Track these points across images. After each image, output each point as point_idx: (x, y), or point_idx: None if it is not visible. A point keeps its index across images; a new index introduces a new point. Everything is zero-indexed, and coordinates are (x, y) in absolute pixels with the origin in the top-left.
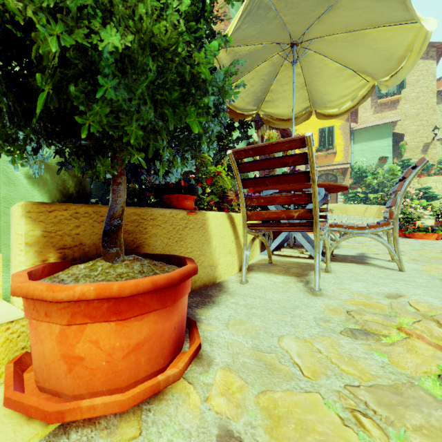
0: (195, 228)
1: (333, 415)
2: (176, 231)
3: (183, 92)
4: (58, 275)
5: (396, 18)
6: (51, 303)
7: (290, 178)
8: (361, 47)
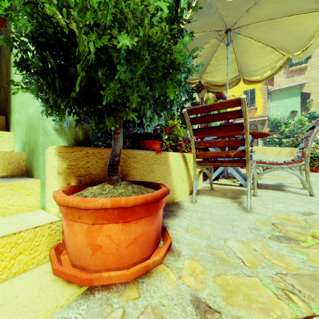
0: (161, 164)
1: (269, 292)
2: (148, 165)
3: (164, 72)
4: (82, 193)
5: (307, 8)
6: (82, 210)
7: (228, 128)
8: (279, 30)
